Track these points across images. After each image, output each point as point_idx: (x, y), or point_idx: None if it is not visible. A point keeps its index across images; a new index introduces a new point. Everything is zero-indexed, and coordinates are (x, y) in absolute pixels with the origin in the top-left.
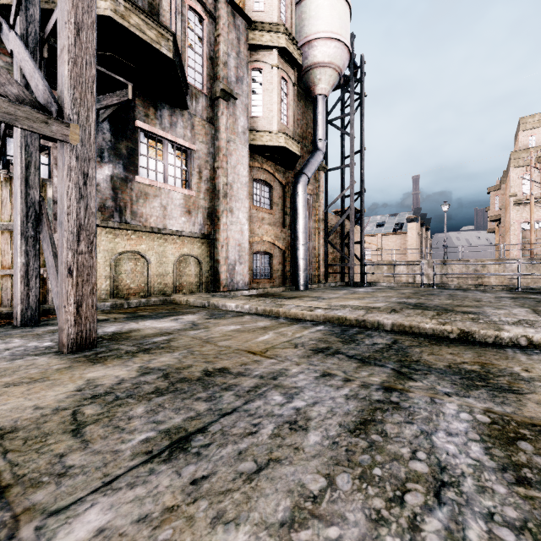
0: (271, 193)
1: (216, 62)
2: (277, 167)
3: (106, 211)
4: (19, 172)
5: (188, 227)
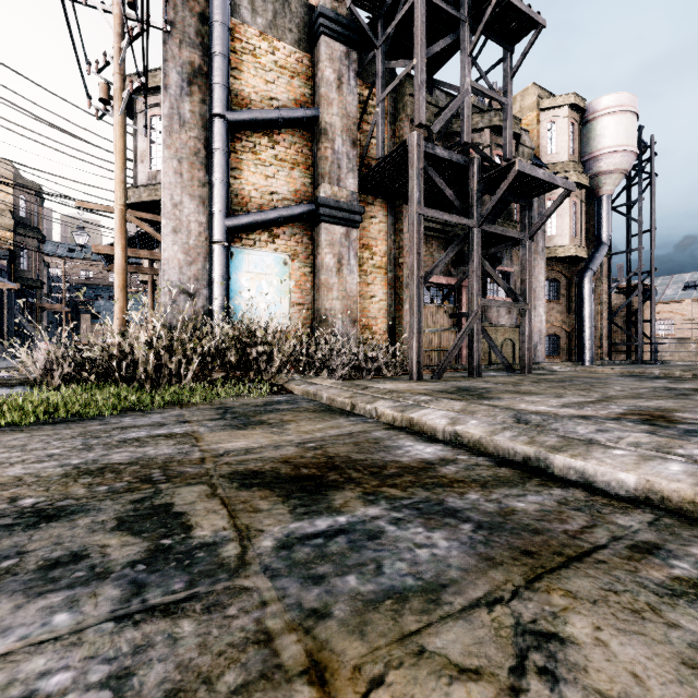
0: (558, 286)
1: None
2: (564, 266)
3: None
4: None
5: (508, 322)
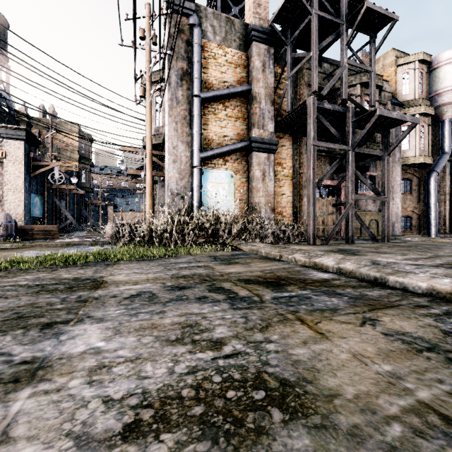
0: (411, 184)
1: None
2: (415, 169)
3: None
4: None
5: (374, 208)
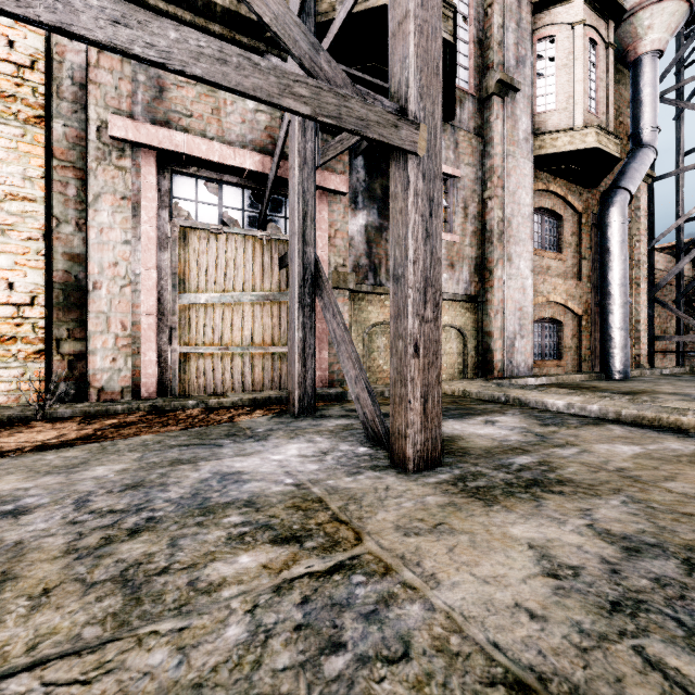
0: (559, 227)
1: (487, 44)
2: (570, 186)
3: (359, 272)
4: (296, 226)
5: (450, 287)
